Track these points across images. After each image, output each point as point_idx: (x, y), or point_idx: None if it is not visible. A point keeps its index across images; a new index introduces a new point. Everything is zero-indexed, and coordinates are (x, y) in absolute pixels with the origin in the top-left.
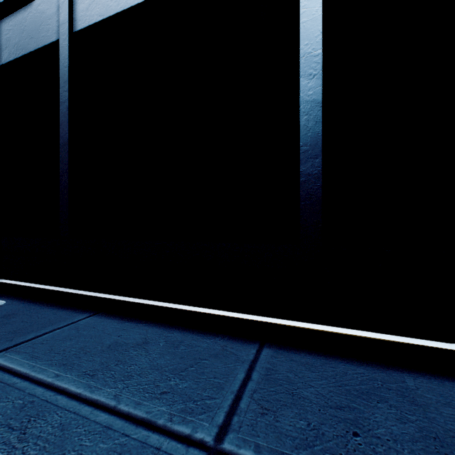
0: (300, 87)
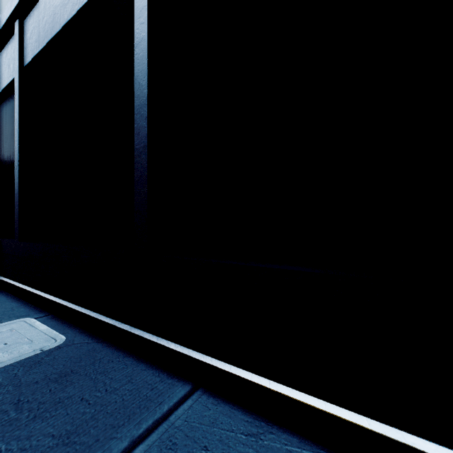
0: None
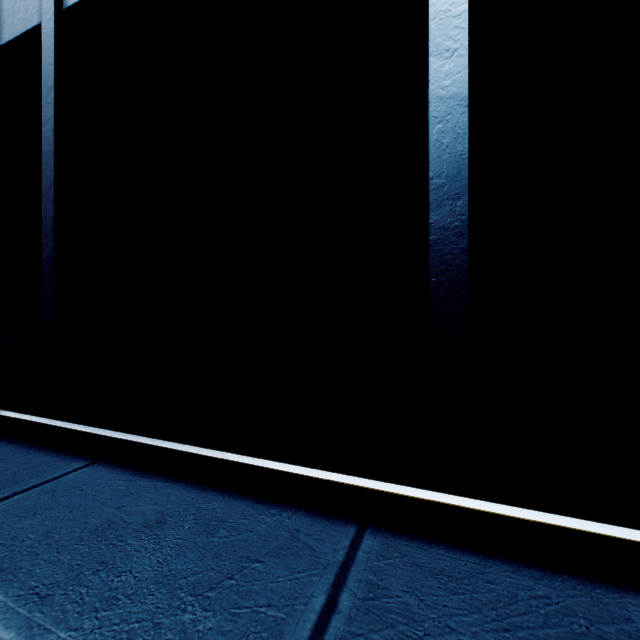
0: (429, 74)
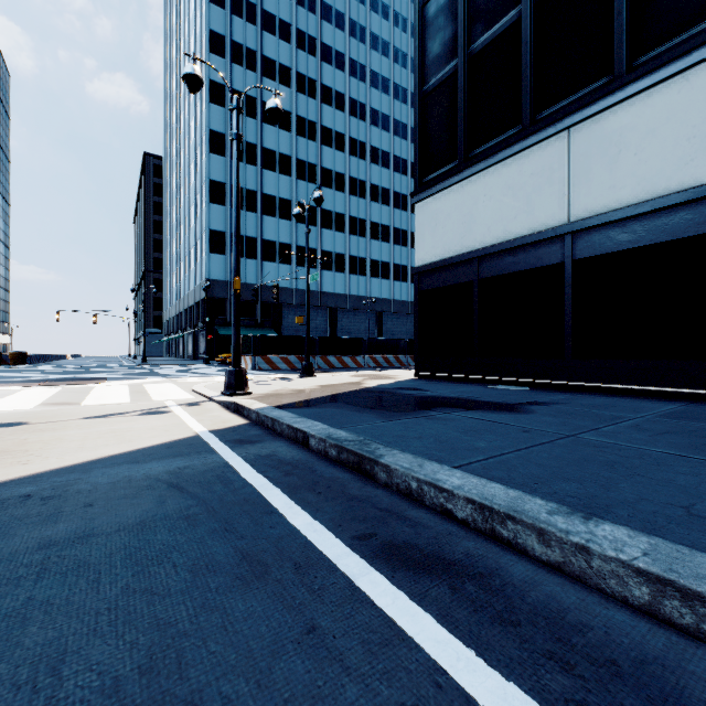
0: None
